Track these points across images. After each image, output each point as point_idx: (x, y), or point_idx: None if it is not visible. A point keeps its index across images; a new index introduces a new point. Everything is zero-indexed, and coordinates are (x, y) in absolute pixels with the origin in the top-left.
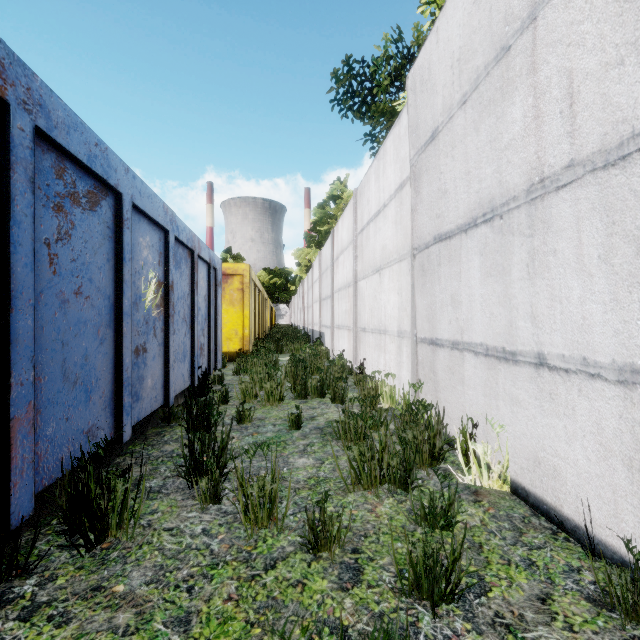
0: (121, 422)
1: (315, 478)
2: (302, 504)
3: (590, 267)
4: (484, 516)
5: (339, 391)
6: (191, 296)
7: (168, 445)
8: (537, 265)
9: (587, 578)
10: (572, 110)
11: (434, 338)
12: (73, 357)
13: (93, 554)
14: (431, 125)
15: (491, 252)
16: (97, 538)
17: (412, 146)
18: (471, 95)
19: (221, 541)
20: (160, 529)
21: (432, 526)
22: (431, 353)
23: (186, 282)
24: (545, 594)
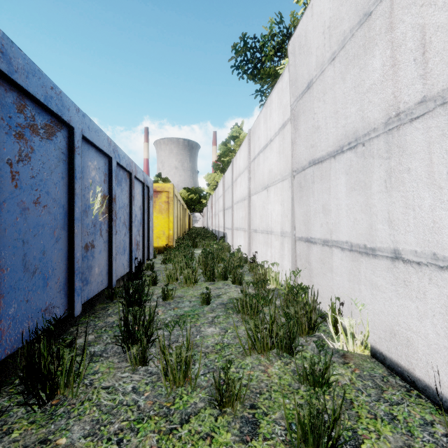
0: (73, 301)
1: (220, 344)
2: (210, 366)
3: (440, 181)
4: (352, 376)
5: (238, 276)
6: (129, 206)
7: (110, 317)
8: (393, 181)
9: (439, 431)
10: (424, 57)
11: (309, 237)
12: (32, 252)
13: (44, 410)
14: (307, 78)
15: (355, 172)
16: (48, 396)
17: (292, 95)
18: (339, 53)
19: (146, 398)
20: (99, 387)
21: (317, 393)
22: (306, 248)
23: (126, 196)
24: (408, 446)
